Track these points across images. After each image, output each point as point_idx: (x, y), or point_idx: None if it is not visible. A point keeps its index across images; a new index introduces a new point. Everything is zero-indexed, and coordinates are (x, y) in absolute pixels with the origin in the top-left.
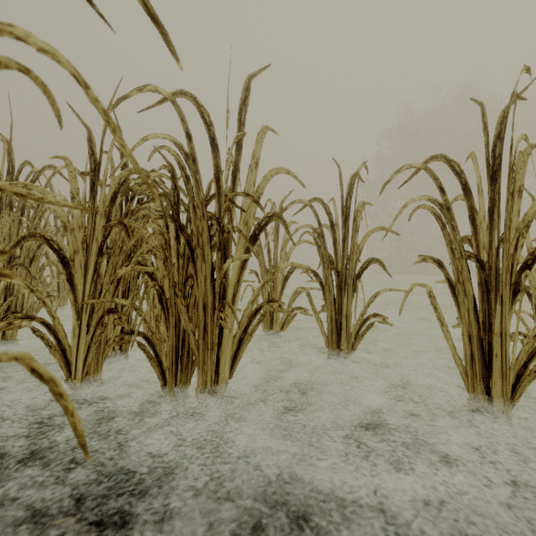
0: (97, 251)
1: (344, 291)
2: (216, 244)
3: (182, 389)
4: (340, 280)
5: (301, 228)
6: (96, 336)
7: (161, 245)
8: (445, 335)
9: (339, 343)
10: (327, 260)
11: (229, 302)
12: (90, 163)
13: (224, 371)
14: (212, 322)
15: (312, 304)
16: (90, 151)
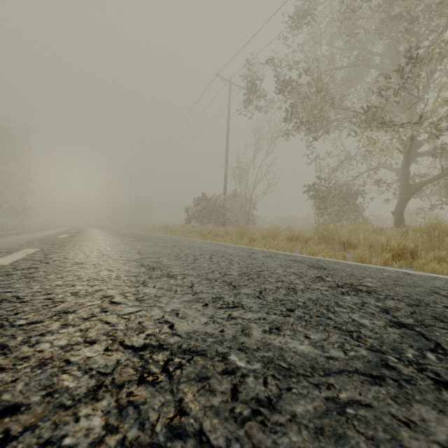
0: None
1: None
2: None
3: None
4: None
5: None
6: None
7: None
8: None
9: None
10: None
11: None
12: None
13: None
14: None
15: None
16: None
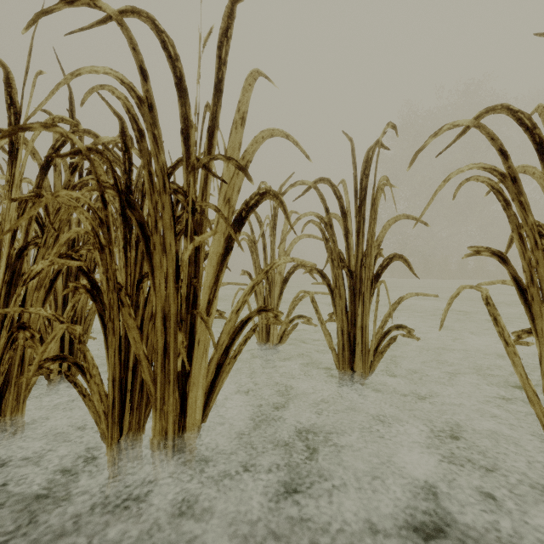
0: (10, 239)
1: (359, 295)
2: (184, 229)
3: (131, 440)
4: (353, 281)
5: (304, 216)
6: (3, 363)
7: (91, 227)
8: (511, 359)
9: (353, 363)
10: (336, 256)
11: (201, 313)
12: (9, 117)
13: (194, 412)
14: (176, 341)
15: (318, 312)
16: (9, 99)
